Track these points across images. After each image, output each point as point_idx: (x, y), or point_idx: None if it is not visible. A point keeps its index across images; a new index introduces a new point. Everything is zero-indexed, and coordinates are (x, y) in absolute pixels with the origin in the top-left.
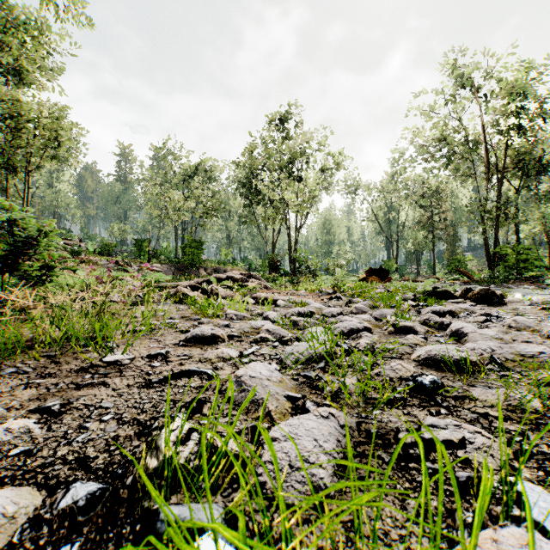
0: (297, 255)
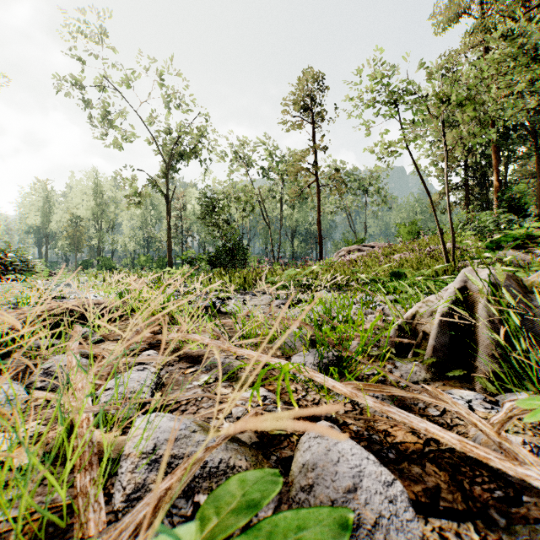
0: None
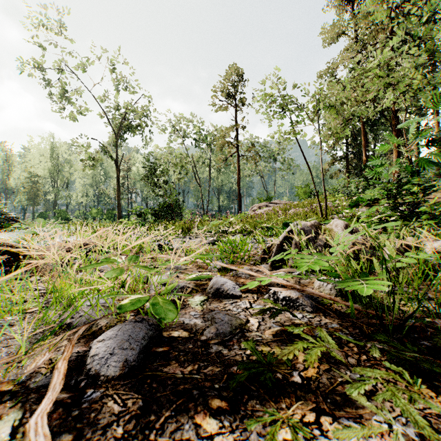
0: None
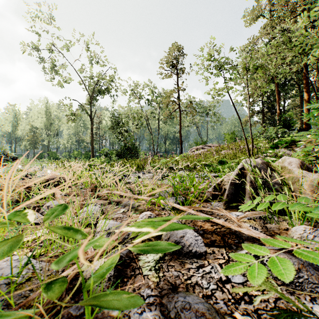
0: None
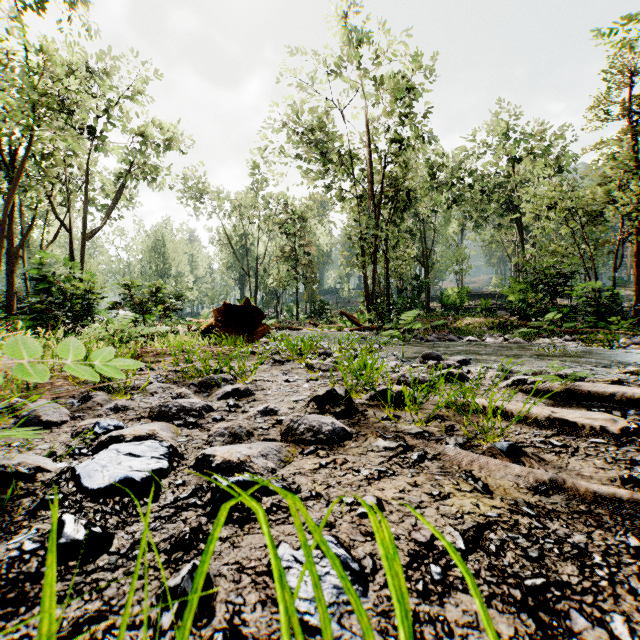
0: (42, 269)
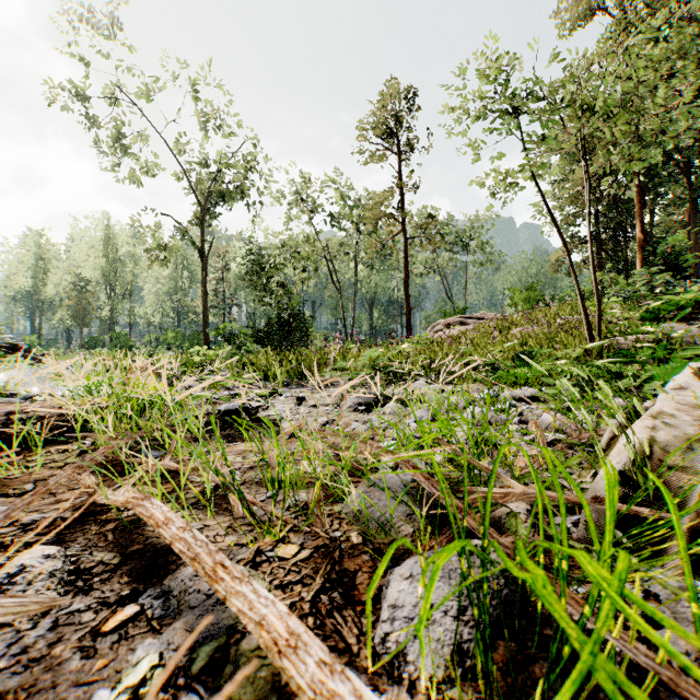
0: None
